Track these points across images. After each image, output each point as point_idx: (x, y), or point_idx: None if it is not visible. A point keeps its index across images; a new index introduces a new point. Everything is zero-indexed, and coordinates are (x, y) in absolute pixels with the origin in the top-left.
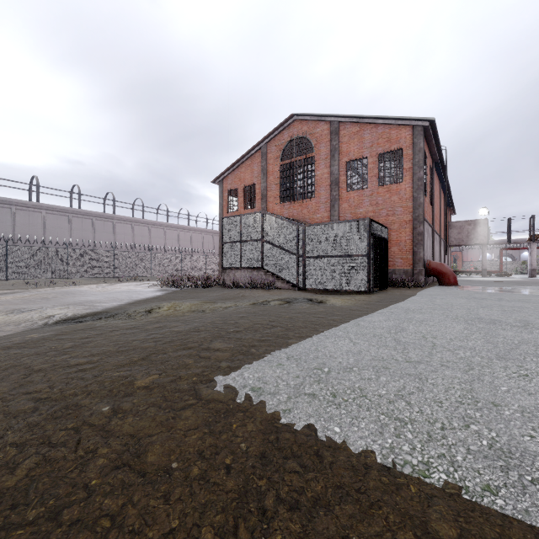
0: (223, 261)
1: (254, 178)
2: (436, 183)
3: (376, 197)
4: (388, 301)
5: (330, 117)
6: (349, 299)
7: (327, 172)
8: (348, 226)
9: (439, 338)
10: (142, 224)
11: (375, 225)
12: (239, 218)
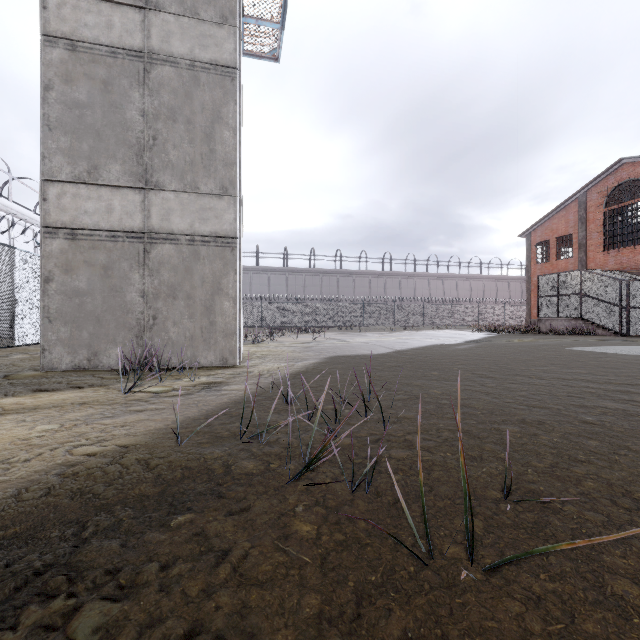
0: (538, 312)
1: (569, 228)
2: None
3: None
4: None
5: None
6: None
7: None
8: None
9: None
10: (437, 278)
11: None
12: (555, 276)
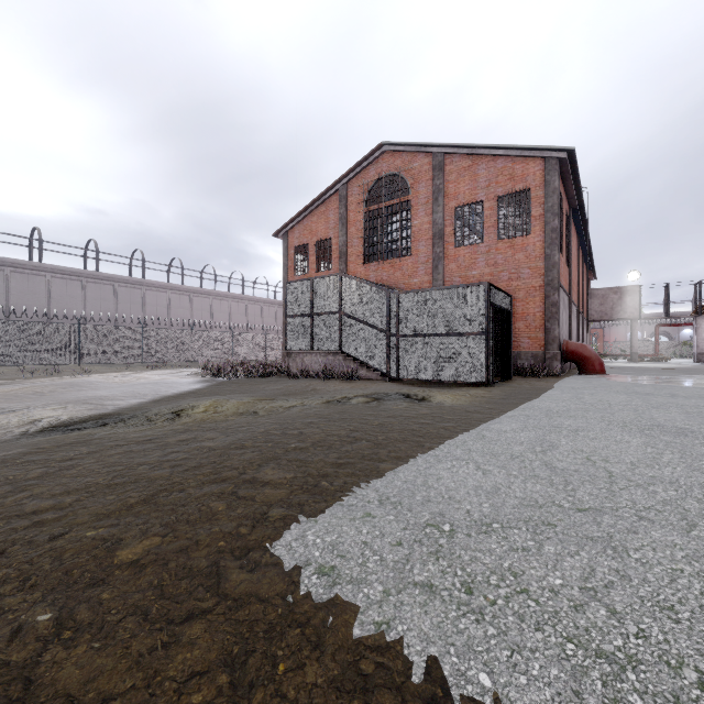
0: (287, 341)
1: (330, 230)
2: (573, 236)
3: (494, 255)
4: (517, 398)
5: (432, 147)
6: (462, 394)
7: (428, 221)
8: (458, 293)
9: (614, 463)
10: (181, 292)
11: (495, 292)
12: (309, 283)
